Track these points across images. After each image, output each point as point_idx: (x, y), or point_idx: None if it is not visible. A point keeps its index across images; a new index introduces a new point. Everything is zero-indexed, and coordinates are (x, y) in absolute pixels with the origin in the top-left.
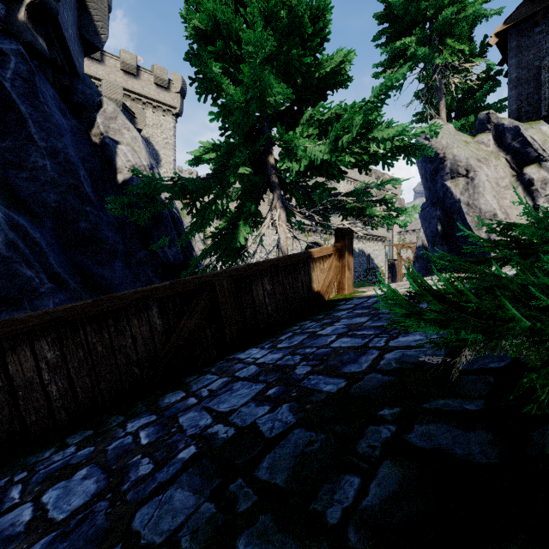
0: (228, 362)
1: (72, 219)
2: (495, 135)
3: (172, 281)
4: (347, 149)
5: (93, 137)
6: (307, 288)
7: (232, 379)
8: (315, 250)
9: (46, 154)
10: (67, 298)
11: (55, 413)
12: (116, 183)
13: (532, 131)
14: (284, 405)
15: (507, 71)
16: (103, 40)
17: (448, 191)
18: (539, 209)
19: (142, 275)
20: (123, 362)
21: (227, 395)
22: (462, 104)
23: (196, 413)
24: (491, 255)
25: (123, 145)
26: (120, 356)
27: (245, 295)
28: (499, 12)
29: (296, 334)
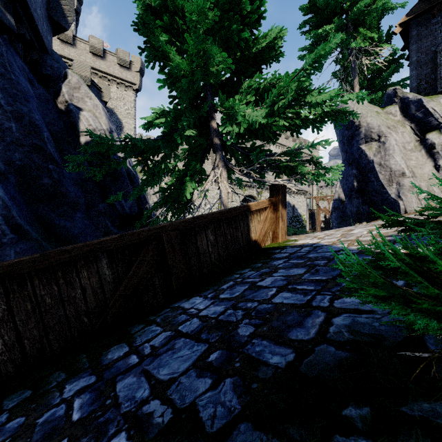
0: (173, 311)
1: (36, 175)
2: (401, 107)
3: (121, 234)
4: (282, 114)
5: (59, 104)
6: (246, 237)
7: (174, 334)
8: (253, 204)
9: (12, 117)
10: (28, 248)
11: (1, 367)
12: (79, 144)
13: (433, 103)
14: (227, 380)
15: (408, 56)
16: (69, 22)
17: (362, 153)
18: (439, 169)
19: (101, 225)
20: (72, 312)
21: (168, 355)
22: (371, 82)
23: (135, 379)
24: (400, 207)
25: (86, 111)
26: (69, 306)
27: (190, 245)
28: (403, 5)
29: (237, 283)
